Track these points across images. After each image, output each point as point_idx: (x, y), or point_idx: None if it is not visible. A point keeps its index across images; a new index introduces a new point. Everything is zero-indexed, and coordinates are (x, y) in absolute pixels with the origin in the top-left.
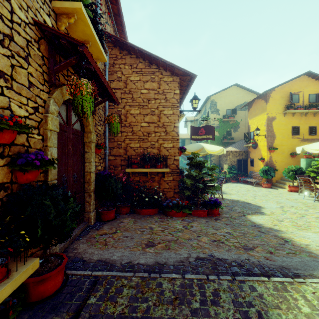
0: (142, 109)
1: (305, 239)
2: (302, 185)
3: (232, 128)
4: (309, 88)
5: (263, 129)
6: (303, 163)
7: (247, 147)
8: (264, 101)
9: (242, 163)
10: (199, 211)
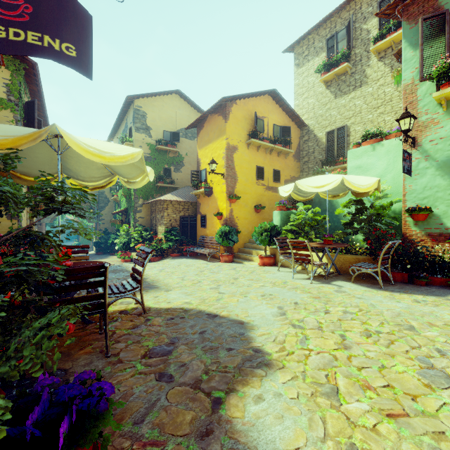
0: None
1: None
2: (283, 253)
3: (172, 164)
4: (273, 116)
5: (221, 164)
6: (277, 218)
7: (196, 195)
8: (223, 117)
9: (188, 222)
10: None
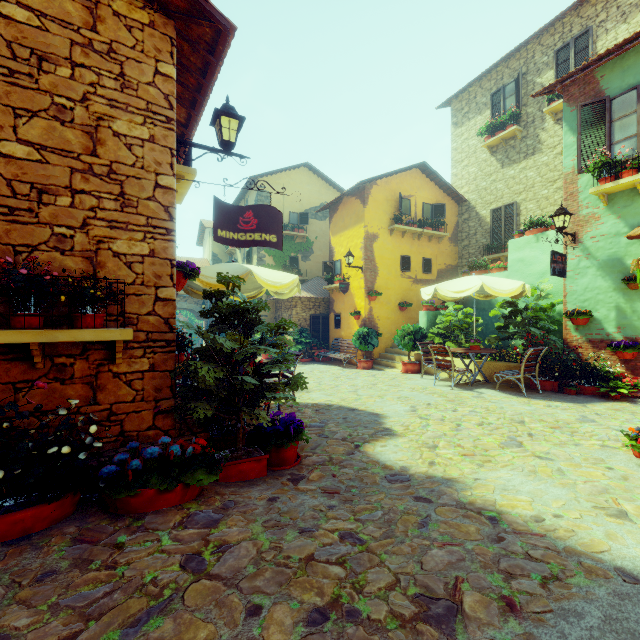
0: (5, 83)
1: (517, 499)
2: (427, 359)
3: (299, 252)
4: (423, 193)
5: (358, 255)
6: (423, 319)
7: (329, 290)
8: (361, 201)
9: (320, 322)
10: (242, 464)
